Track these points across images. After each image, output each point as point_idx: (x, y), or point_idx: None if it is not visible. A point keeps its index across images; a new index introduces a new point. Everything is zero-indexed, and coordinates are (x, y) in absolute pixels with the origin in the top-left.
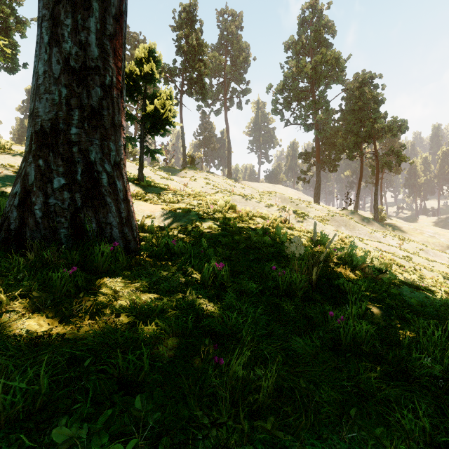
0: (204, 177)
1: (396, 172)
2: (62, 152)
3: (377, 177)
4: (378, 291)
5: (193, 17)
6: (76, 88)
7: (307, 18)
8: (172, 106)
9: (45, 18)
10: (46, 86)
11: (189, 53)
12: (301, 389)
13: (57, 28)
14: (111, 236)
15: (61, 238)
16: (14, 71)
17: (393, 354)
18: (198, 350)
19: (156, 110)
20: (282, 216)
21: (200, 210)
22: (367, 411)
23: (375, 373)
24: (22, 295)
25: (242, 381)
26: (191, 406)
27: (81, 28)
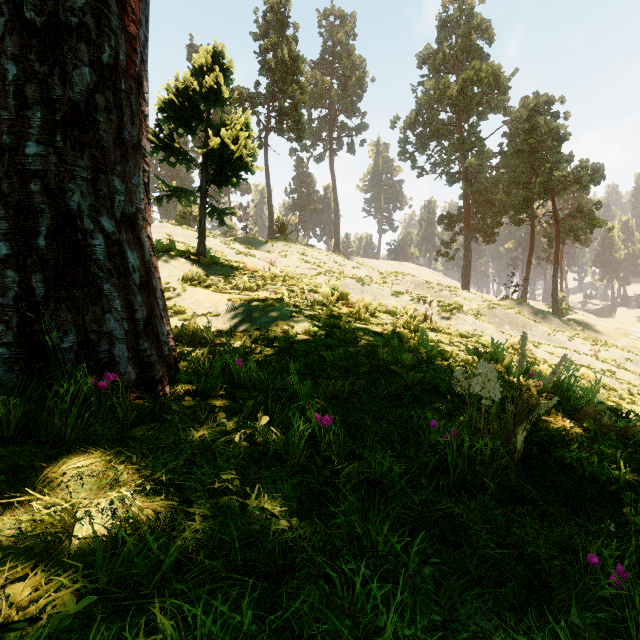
0: (300, 251)
1: (584, 244)
2: (7, 191)
3: (556, 251)
4: None
5: (285, 20)
6: (36, 63)
7: (451, 17)
8: (249, 140)
9: None
10: None
11: (278, 72)
12: None
13: None
14: (111, 358)
15: None
16: None
17: None
18: None
19: (223, 146)
20: (418, 309)
21: (292, 302)
22: None
23: None
24: None
25: None
26: None
27: None
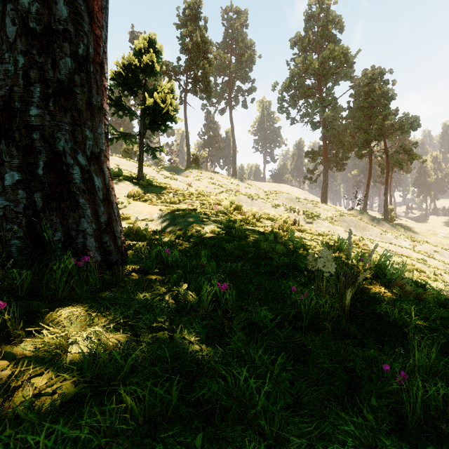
0: (208, 176)
1: (406, 171)
2: (18, 139)
3: (387, 176)
4: (430, 319)
5: (198, 14)
6: (37, 56)
7: (314, 14)
8: (173, 100)
9: None
10: None
11: (194, 51)
12: None
13: None
14: (84, 247)
15: (12, 251)
16: None
17: None
18: None
19: (156, 104)
20: (290, 217)
21: (203, 212)
22: None
23: None
24: None
25: None
26: None
27: None
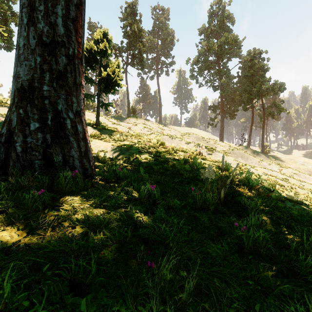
0: (142, 123)
1: (277, 119)
2: (37, 104)
3: (263, 123)
4: (269, 206)
5: (135, 11)
6: (47, 56)
7: (214, 12)
8: (119, 72)
9: (25, 5)
10: (25, 55)
11: (132, 36)
12: (215, 287)
13: (33, 12)
14: (73, 165)
15: (35, 167)
16: (10, 50)
17: (284, 256)
18: (135, 254)
19: (108, 75)
20: (197, 150)
21: (139, 146)
22: (267, 304)
23: (271, 272)
24: (1, 211)
25: (169, 281)
26: (128, 304)
27: (51, 13)
